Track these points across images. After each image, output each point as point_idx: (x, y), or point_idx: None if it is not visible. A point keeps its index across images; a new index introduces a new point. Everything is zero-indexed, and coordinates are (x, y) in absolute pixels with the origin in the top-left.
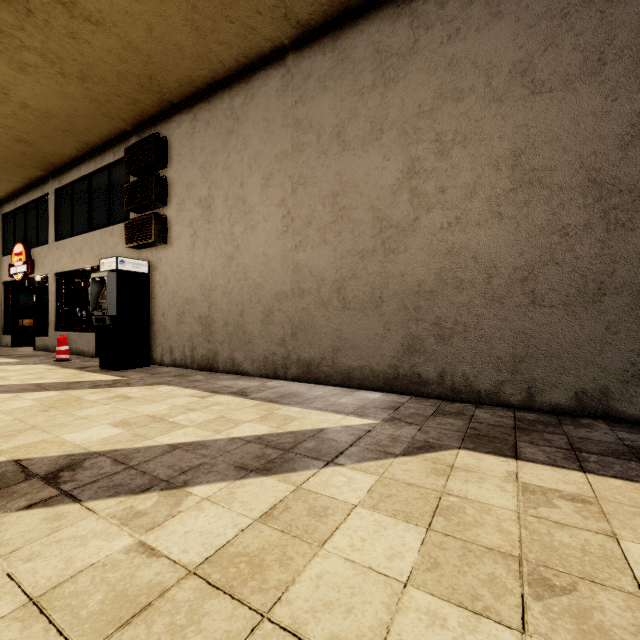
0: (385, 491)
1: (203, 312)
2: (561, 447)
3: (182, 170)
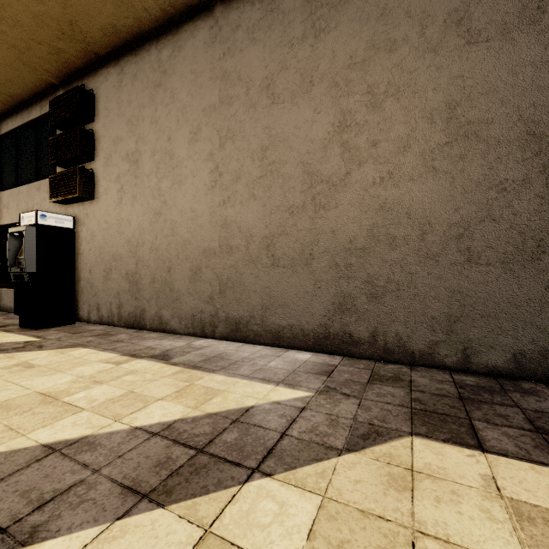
0: (333, 533)
1: (130, 268)
2: (523, 427)
3: (109, 124)
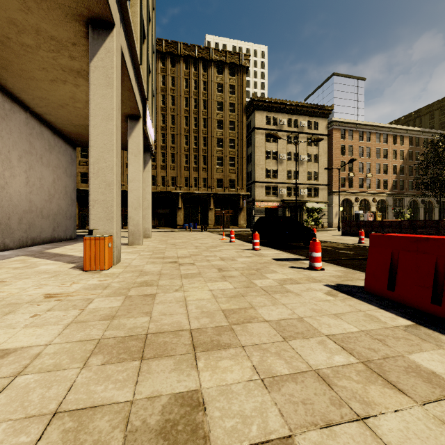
0: None
1: None
2: None
3: None
